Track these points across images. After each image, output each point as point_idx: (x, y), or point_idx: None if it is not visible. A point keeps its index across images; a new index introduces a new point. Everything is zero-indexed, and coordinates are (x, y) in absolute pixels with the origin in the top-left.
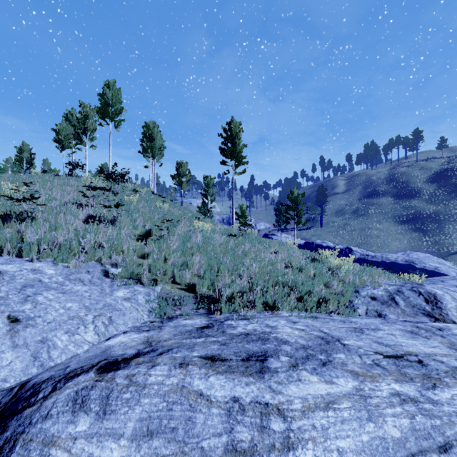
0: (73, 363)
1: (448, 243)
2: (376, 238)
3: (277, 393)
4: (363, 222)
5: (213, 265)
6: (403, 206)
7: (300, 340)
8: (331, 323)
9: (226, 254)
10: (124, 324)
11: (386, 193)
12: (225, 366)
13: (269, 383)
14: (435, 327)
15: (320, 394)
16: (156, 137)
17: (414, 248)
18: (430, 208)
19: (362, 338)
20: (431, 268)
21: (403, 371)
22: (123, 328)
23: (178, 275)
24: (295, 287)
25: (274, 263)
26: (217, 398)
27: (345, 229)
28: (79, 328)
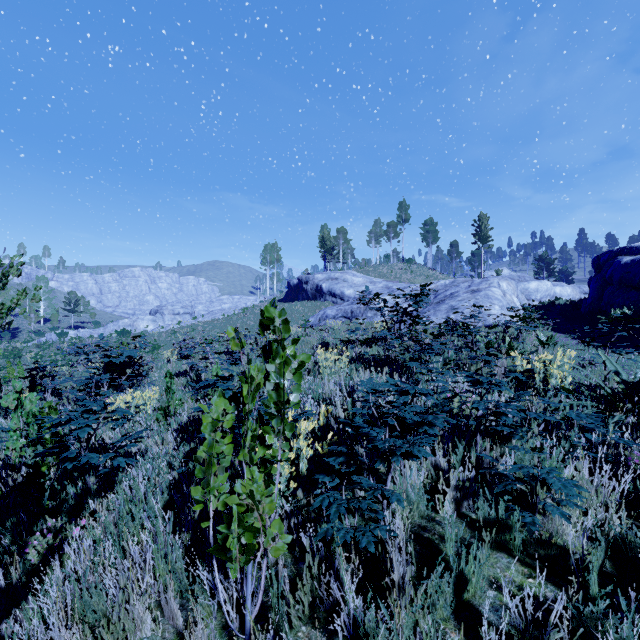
0: None
1: None
2: None
3: None
4: None
5: None
6: None
7: None
8: None
9: None
10: None
11: None
12: None
13: None
14: None
15: None
16: (431, 231)
17: None
18: None
19: None
20: None
21: None
22: None
23: None
24: None
25: None
26: None
27: None
28: None
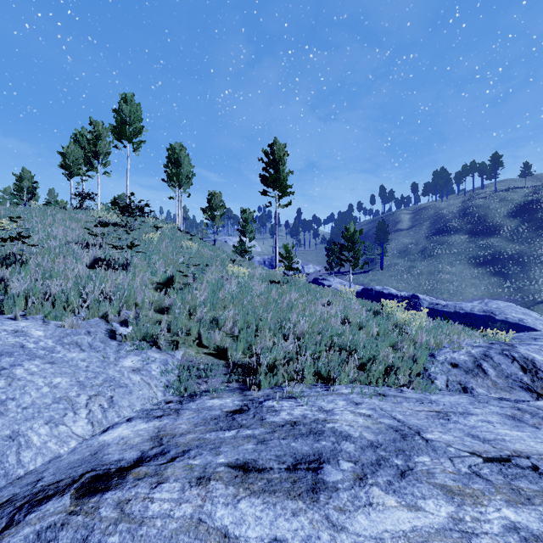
0: (49, 472)
1: (533, 290)
2: (448, 284)
3: (339, 529)
4: (431, 264)
5: (251, 321)
6: (479, 245)
7: (367, 433)
8: (405, 404)
9: (266, 307)
10: (130, 407)
11: (459, 230)
12: (262, 481)
13: (326, 511)
14: (542, 409)
15: (403, 530)
16: (182, 162)
17: (493, 295)
18: (512, 248)
19: (449, 429)
20: (514, 320)
21: (514, 485)
22: (127, 412)
23: (206, 336)
24: (354, 351)
25: (327, 319)
26: (250, 541)
27: (411, 273)
28: (66, 415)
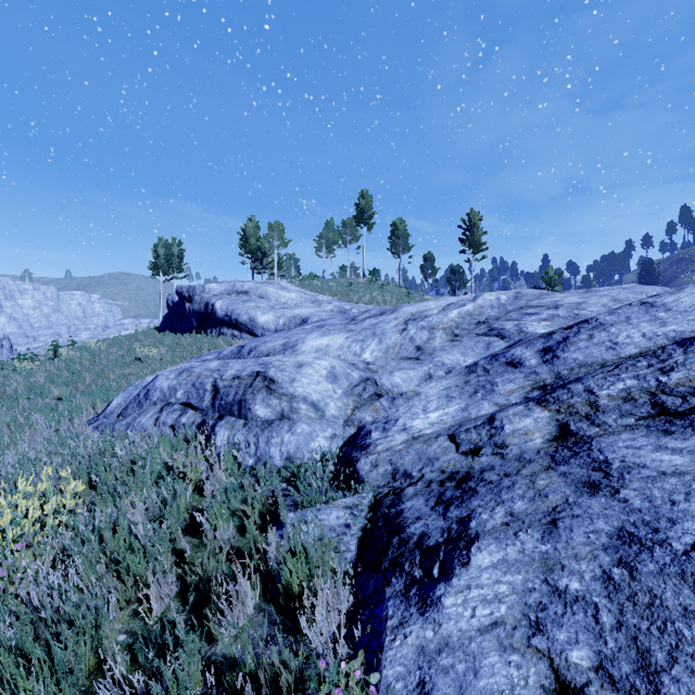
0: None
1: None
2: None
3: None
4: None
5: None
6: None
7: None
8: None
9: None
10: None
11: None
12: None
13: None
14: None
15: None
16: (402, 235)
17: None
18: None
19: None
20: None
21: None
22: None
23: None
24: None
25: None
26: None
27: None
28: None
